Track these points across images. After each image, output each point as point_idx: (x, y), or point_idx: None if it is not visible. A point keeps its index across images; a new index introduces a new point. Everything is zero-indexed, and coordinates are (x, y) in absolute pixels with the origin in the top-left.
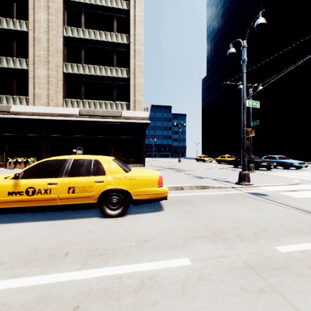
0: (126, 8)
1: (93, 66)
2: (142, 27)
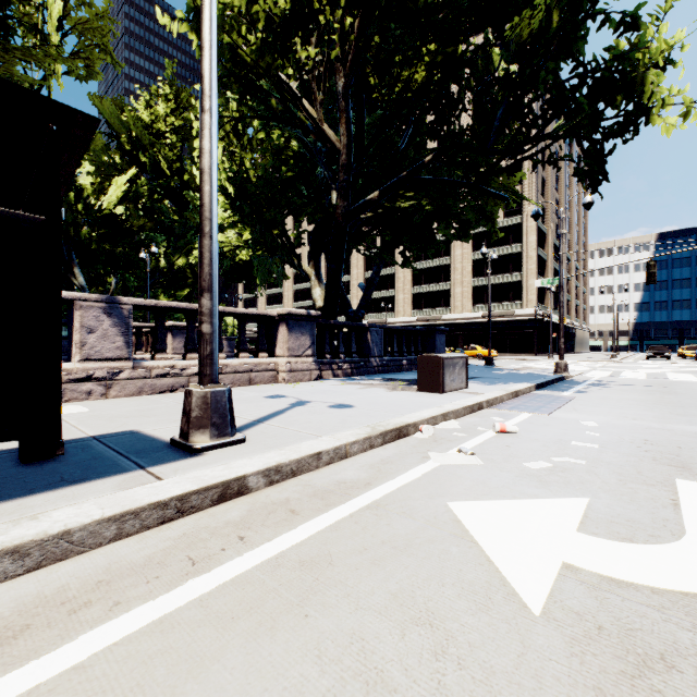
0: (520, 222)
1: (492, 277)
2: (534, 235)
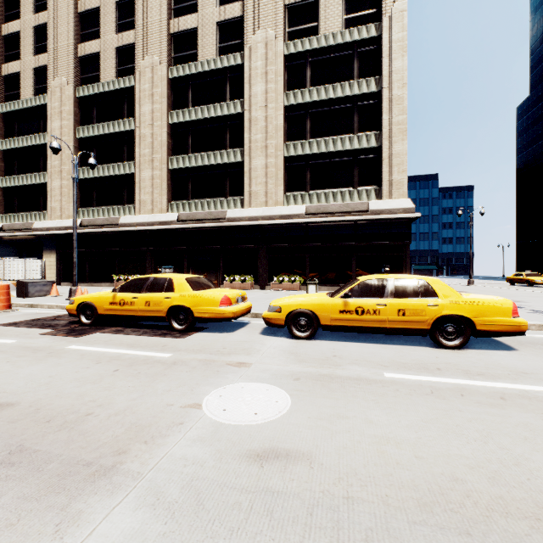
0: (375, 35)
1: (323, 139)
2: (404, 56)
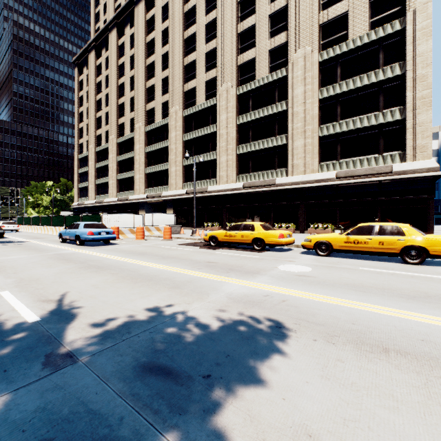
0: (399, 28)
1: (351, 120)
2: (428, 40)
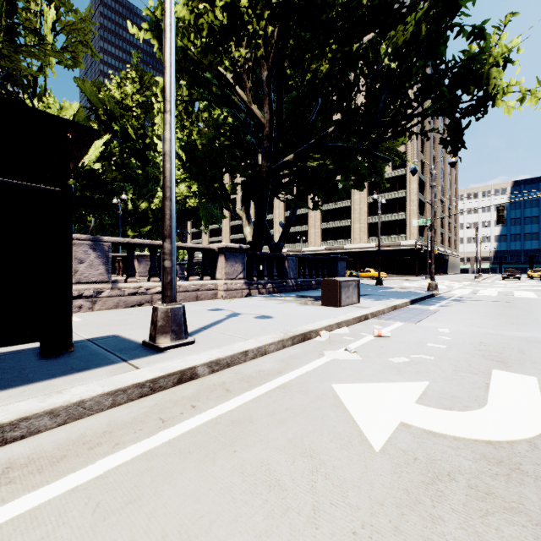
0: (404, 173)
1: (383, 216)
2: (415, 183)
